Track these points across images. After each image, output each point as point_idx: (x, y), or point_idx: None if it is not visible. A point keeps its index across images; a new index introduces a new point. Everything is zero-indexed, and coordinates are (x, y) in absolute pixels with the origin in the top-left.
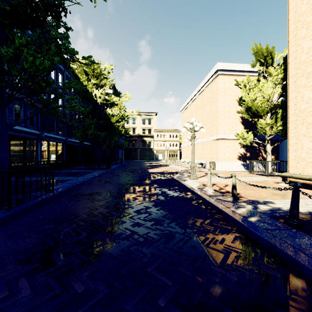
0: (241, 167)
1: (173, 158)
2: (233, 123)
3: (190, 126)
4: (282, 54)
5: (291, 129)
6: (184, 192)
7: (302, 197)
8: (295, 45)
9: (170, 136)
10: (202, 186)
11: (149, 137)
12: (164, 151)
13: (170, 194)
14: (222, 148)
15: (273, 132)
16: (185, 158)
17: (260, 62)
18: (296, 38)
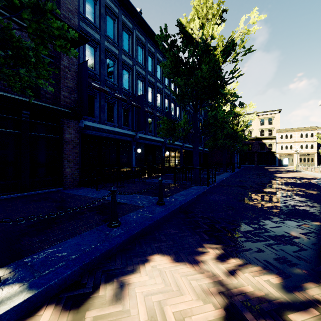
0: None
1: (306, 163)
2: None
3: None
4: None
5: None
6: None
7: None
8: None
9: (302, 135)
10: None
11: (269, 139)
12: (291, 155)
13: (309, 192)
14: None
15: None
16: None
17: None
18: None
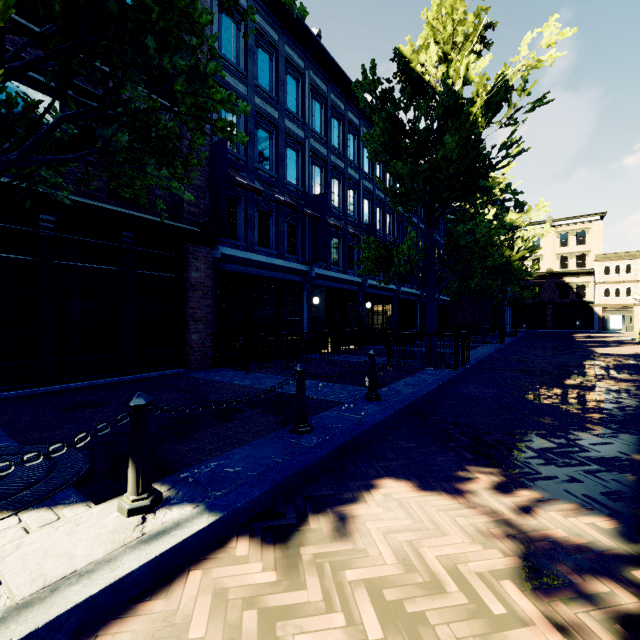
0: None
1: None
2: None
3: None
4: None
5: None
6: None
7: None
8: None
9: None
10: None
11: (579, 275)
12: (629, 309)
13: None
14: None
15: None
16: None
17: None
18: None
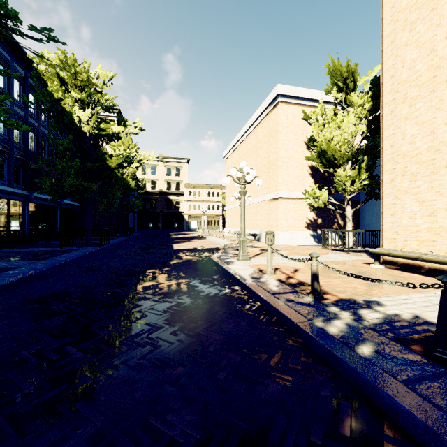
0: (310, 240)
1: (213, 226)
2: (300, 174)
3: (239, 175)
4: (366, 77)
5: (387, 183)
6: (228, 285)
7: (416, 289)
8: (392, 57)
9: (209, 194)
10: (258, 273)
11: (177, 195)
12: (200, 217)
13: (204, 291)
14: (284, 212)
15: (356, 188)
16: (230, 226)
17: (338, 87)
18: (394, 46)
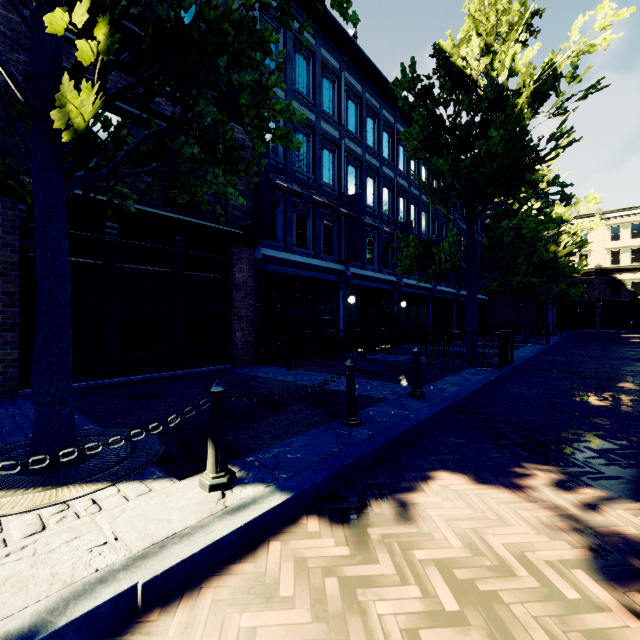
0: None
1: None
2: None
3: None
4: None
5: None
6: None
7: None
8: None
9: None
10: None
11: (633, 271)
12: None
13: None
14: None
15: None
16: None
17: None
18: None
